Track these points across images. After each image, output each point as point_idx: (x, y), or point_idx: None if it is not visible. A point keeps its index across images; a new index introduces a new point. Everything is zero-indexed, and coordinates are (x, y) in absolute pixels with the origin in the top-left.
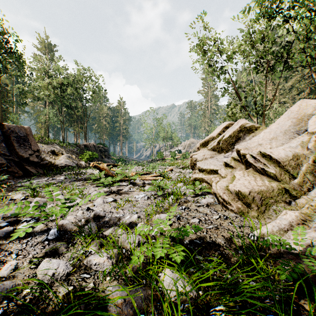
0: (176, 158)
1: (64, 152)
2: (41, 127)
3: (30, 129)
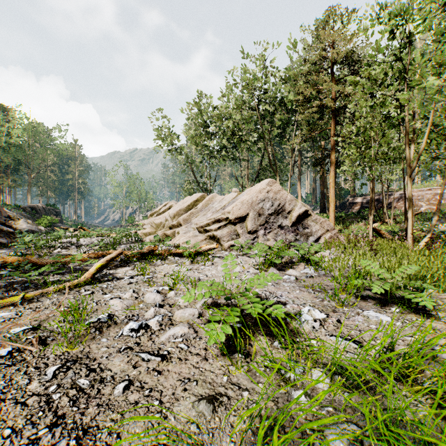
0: None
1: (19, 217)
2: None
3: None
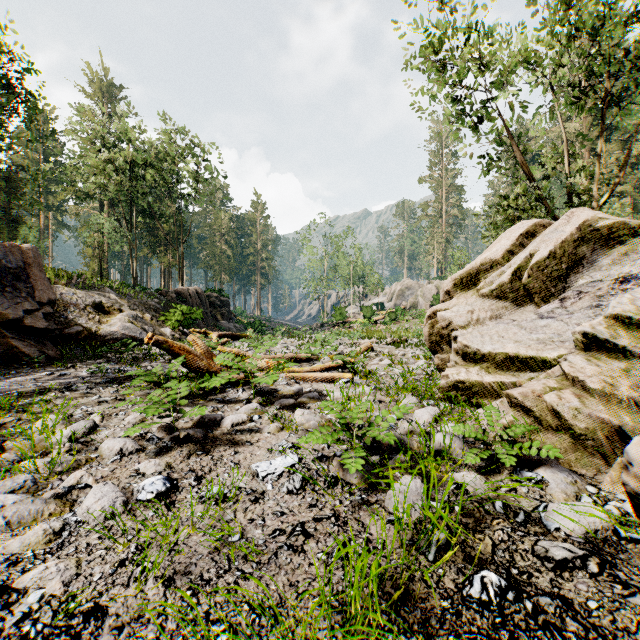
0: (374, 320)
1: (125, 308)
2: (91, 256)
3: (38, 253)
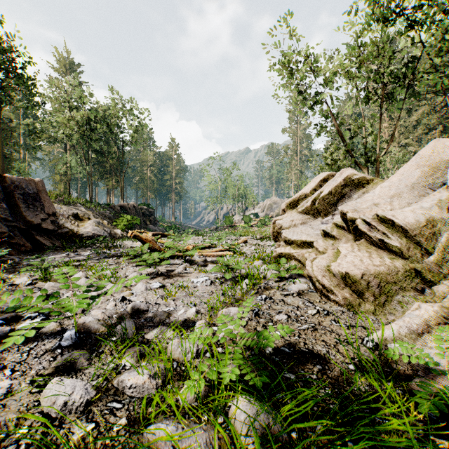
0: (251, 224)
1: (92, 217)
2: (59, 181)
3: (43, 183)
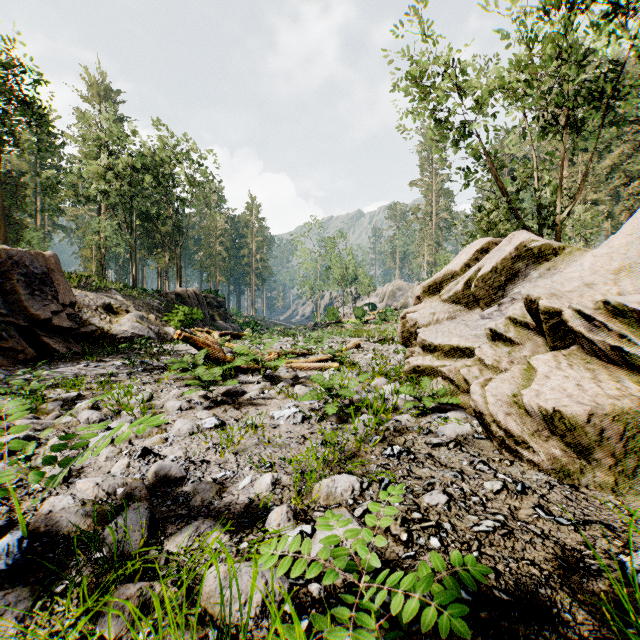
0: (365, 320)
1: (132, 308)
2: (90, 258)
3: (58, 259)
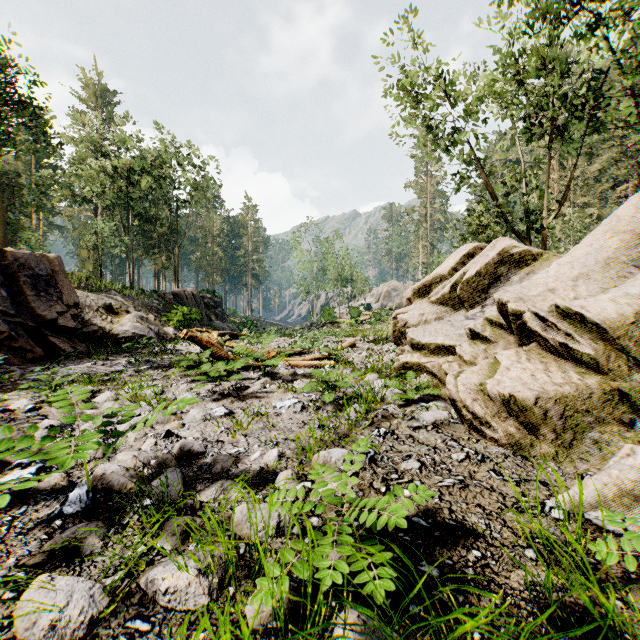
0: (360, 320)
1: (131, 309)
2: (87, 258)
3: (61, 261)
